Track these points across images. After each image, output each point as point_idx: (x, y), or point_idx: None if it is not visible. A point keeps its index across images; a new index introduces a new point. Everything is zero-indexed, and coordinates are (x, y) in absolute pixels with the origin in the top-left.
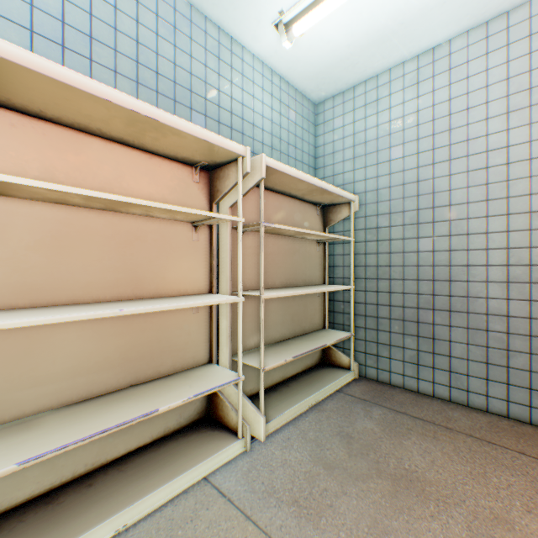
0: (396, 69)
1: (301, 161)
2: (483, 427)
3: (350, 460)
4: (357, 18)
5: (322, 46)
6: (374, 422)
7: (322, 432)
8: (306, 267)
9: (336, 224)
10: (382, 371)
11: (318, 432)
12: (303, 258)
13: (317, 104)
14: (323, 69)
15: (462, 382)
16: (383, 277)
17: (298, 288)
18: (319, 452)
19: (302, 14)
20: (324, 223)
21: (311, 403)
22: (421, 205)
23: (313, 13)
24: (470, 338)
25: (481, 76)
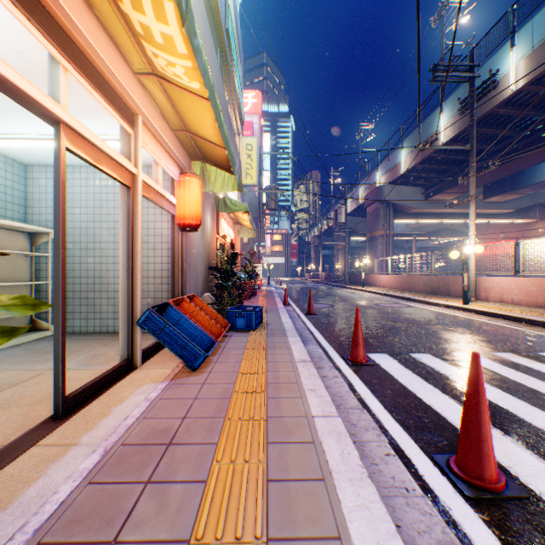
0: (78, 167)
1: (13, 202)
2: (107, 336)
3: (26, 353)
4: (43, 147)
5: (23, 148)
6: (50, 344)
7: (15, 350)
8: (15, 271)
9: (43, 244)
10: (71, 327)
11: (12, 351)
12: (12, 265)
13: (29, 165)
14: (27, 155)
15: (107, 323)
16: (71, 276)
17: (4, 283)
18: (9, 354)
19: (4, 138)
20: (33, 243)
21: (13, 344)
22: (90, 240)
23: (10, 142)
24: (110, 302)
25: (113, 188)
